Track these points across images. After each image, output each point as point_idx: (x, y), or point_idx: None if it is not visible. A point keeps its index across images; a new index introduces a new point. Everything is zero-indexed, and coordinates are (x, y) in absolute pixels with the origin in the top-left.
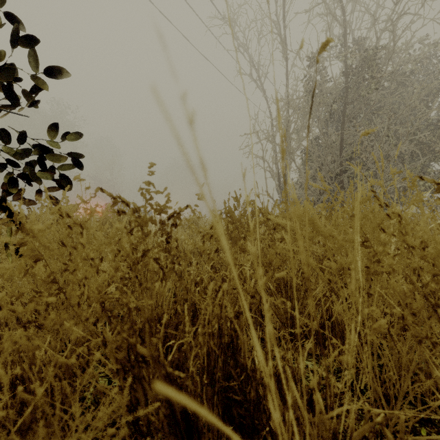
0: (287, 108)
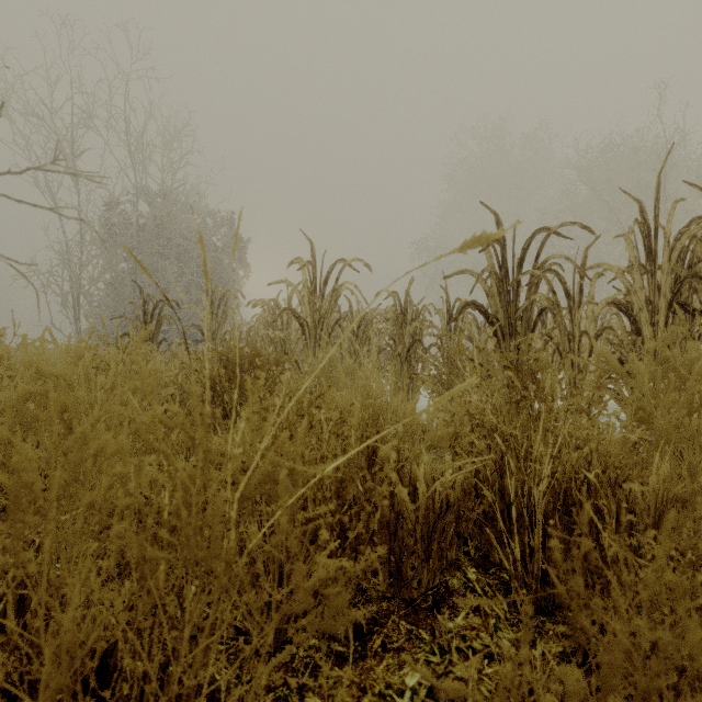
0: (78, 244)
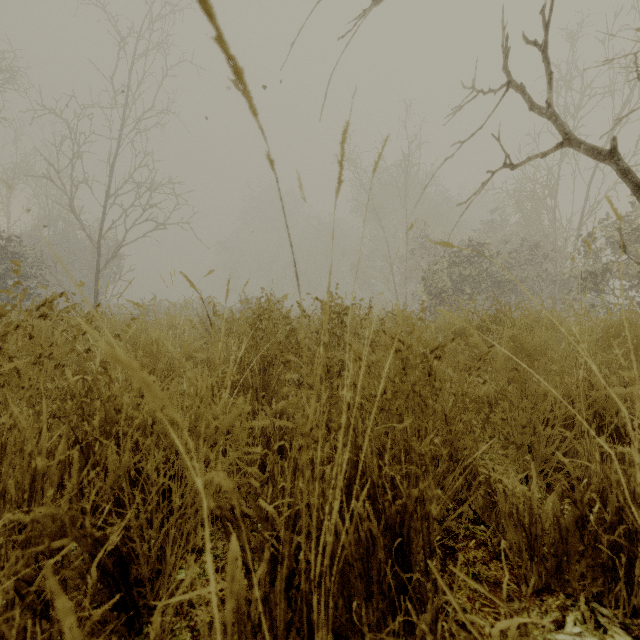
0: None
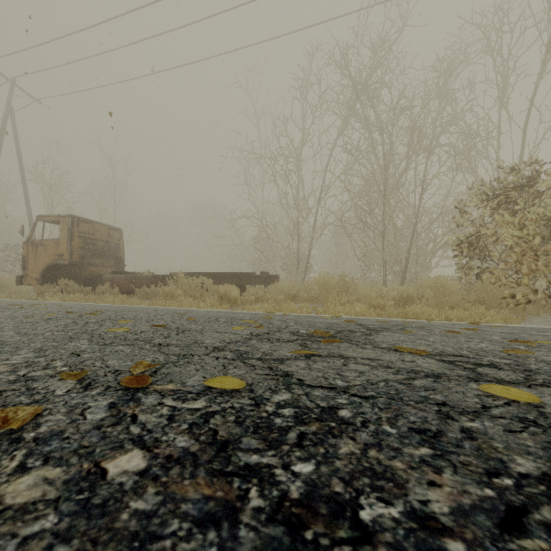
0: None
